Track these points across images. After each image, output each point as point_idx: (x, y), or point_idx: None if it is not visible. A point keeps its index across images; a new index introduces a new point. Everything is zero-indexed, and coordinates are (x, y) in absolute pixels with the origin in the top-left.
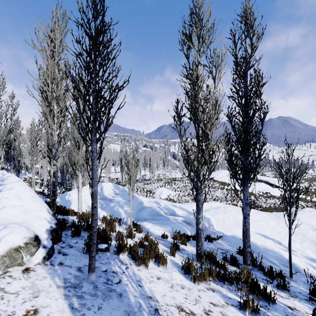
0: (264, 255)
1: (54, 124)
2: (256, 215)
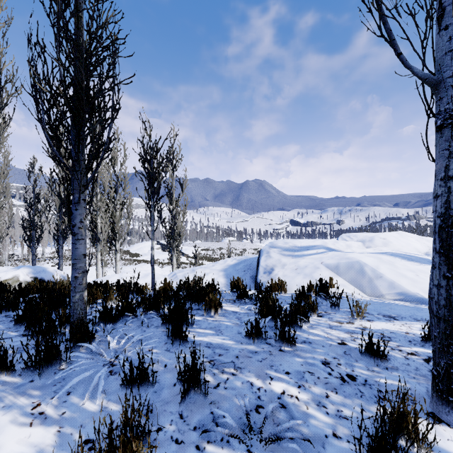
0: None
1: None
2: (90, 269)
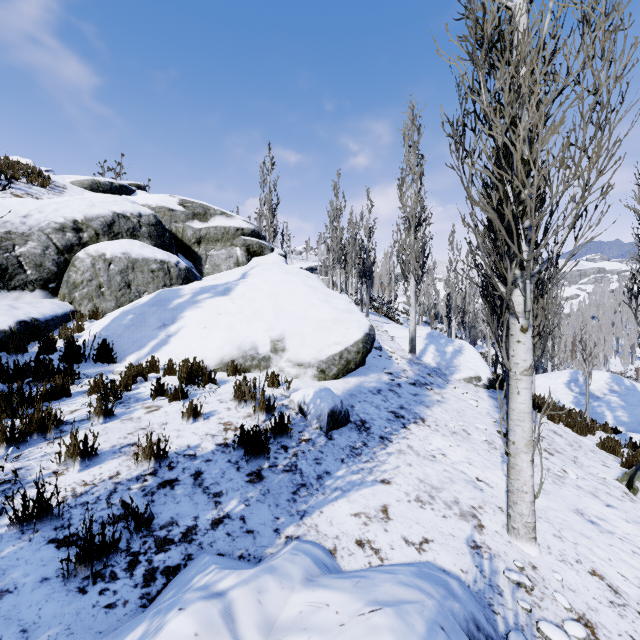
0: None
1: None
2: None
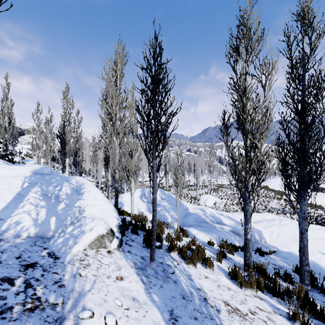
0: None
1: (117, 139)
2: (321, 232)
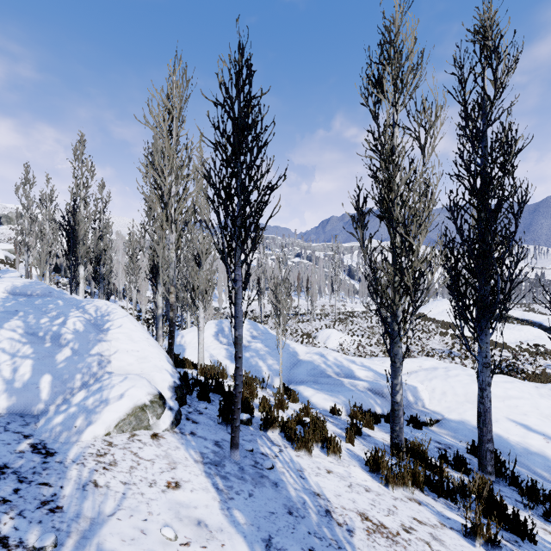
0: (524, 460)
1: (172, 233)
2: (509, 387)
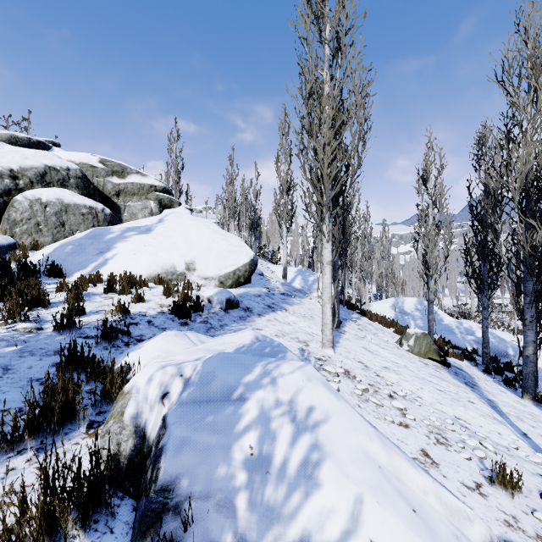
0: None
1: None
2: None
